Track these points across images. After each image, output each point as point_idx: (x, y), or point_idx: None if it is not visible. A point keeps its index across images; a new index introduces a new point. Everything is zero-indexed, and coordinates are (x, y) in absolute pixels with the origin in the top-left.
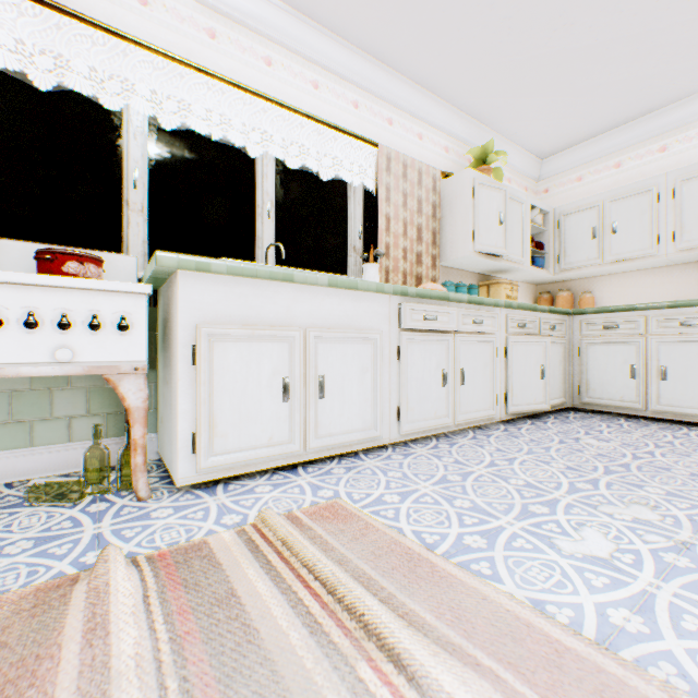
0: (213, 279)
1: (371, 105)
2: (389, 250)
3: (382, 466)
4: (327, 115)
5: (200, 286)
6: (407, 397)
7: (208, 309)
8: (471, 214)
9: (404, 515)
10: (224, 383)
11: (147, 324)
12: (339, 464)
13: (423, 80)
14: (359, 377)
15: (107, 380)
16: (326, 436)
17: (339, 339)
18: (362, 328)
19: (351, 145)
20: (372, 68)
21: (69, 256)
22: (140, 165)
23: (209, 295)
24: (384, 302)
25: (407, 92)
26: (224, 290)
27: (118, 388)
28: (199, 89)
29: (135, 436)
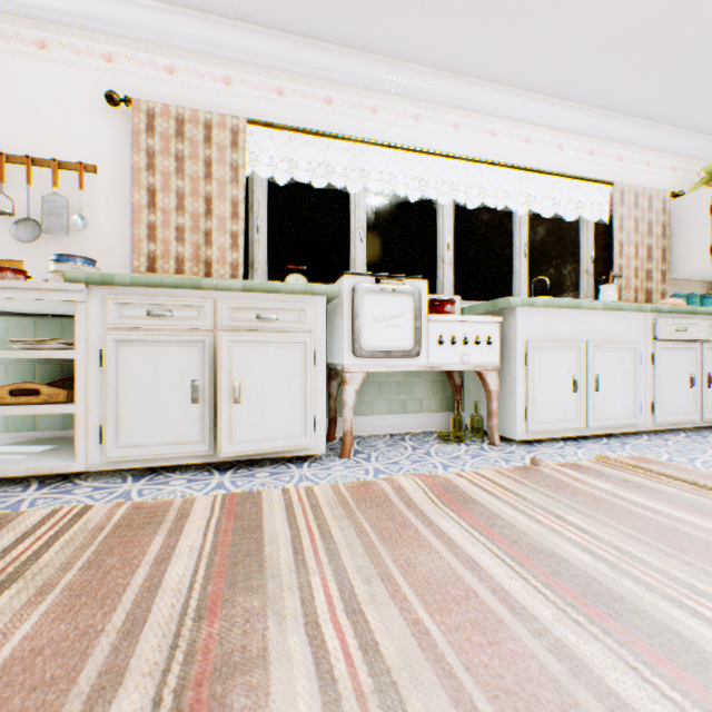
0: (533, 311)
1: (603, 149)
2: (621, 270)
3: (649, 444)
4: (568, 168)
5: (526, 316)
6: (658, 395)
7: (531, 330)
8: (708, 230)
9: (700, 467)
10: (539, 377)
11: (498, 341)
12: (609, 440)
13: (655, 116)
14: (621, 377)
15: (481, 373)
16: (599, 419)
17: (608, 348)
18: (623, 340)
19: (587, 187)
20: (606, 119)
21: (446, 302)
22: (449, 234)
23: (531, 321)
24: (640, 319)
25: (636, 129)
26: (538, 318)
27: (485, 379)
28: (485, 175)
29: (493, 407)
